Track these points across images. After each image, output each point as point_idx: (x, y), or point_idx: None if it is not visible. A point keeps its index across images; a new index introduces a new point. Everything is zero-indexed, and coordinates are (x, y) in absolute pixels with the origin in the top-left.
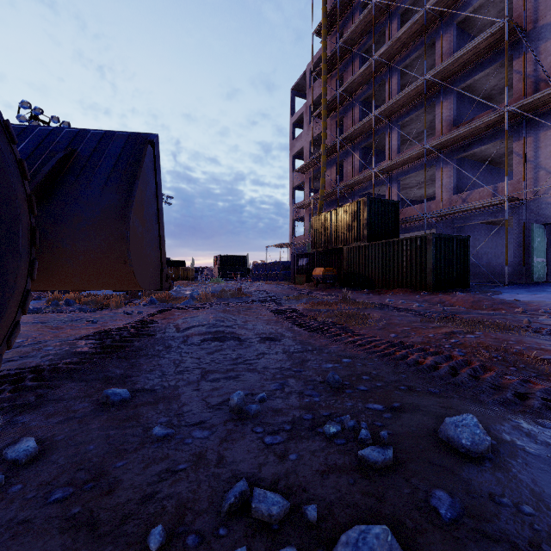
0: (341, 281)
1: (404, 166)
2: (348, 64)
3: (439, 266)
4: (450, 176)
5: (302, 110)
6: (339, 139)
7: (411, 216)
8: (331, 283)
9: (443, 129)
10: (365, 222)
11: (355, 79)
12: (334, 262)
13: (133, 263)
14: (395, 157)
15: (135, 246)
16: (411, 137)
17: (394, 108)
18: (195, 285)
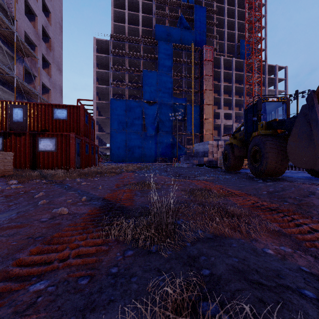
0: None
1: None
2: None
3: None
4: None
5: None
6: None
7: None
8: None
9: None
10: None
11: None
12: None
13: (289, 157)
14: None
15: (290, 151)
16: None
17: None
18: None
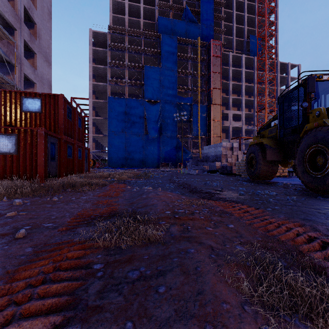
0: None
1: None
2: None
3: None
4: None
5: None
6: None
7: None
8: None
9: None
10: None
11: None
12: None
13: None
14: None
15: None
16: None
17: None
18: None
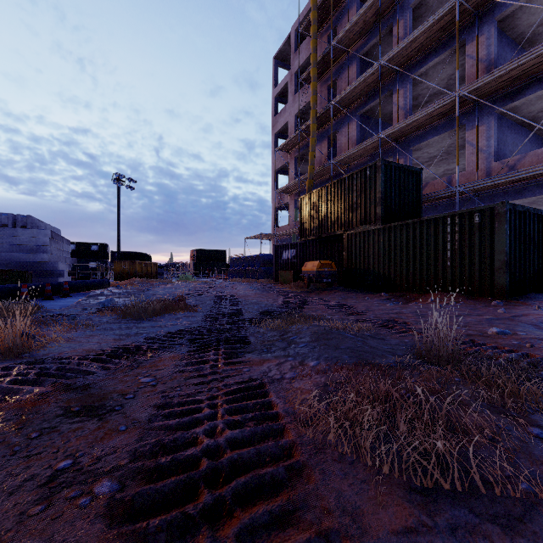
0: (339, 280)
1: (418, 130)
2: (342, 14)
3: (512, 257)
4: (489, 137)
5: (286, 79)
6: (333, 103)
7: (436, 191)
8: (328, 283)
9: (478, 74)
10: (378, 196)
11: (353, 25)
12: (330, 254)
13: None
14: (406, 120)
15: None
16: (421, 102)
17: (407, 53)
18: (148, 284)
